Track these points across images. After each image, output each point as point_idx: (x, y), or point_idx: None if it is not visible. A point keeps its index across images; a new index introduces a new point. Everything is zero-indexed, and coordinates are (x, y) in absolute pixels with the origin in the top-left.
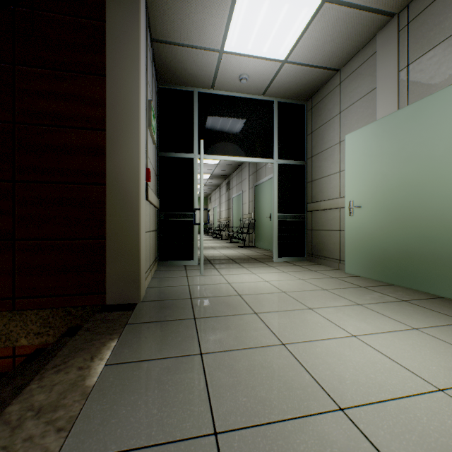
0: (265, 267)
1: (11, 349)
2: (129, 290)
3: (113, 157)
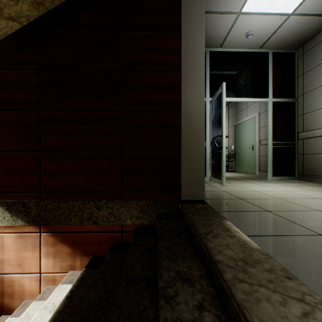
0: (268, 183)
1: (120, 226)
2: (197, 190)
3: (186, 91)
